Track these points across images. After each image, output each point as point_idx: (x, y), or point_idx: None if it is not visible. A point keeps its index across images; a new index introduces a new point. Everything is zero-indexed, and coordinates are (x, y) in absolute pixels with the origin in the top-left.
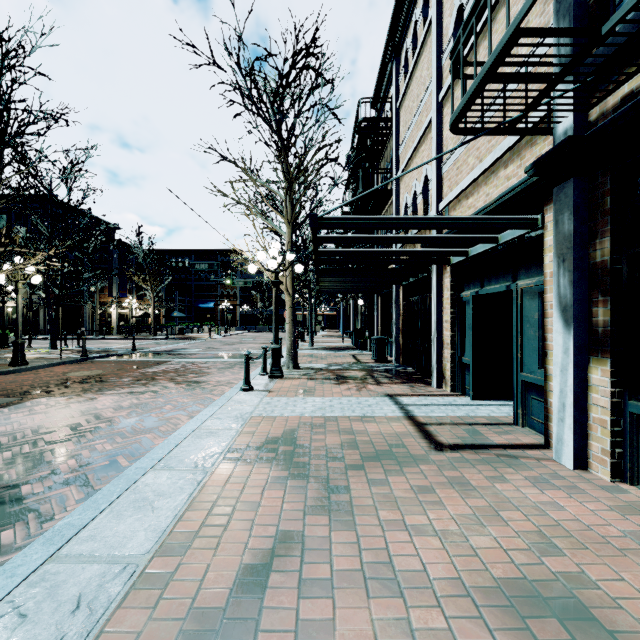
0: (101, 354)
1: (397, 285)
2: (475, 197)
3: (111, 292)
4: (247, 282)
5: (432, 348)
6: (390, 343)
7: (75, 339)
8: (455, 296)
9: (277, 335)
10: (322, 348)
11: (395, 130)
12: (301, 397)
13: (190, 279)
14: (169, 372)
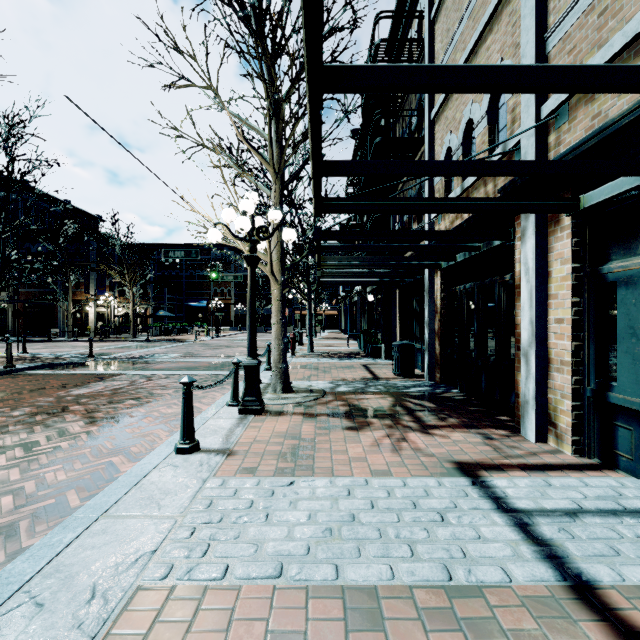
0: (37, 364)
1: (431, 270)
2: None
3: (87, 289)
4: (237, 276)
5: (523, 368)
6: (415, 350)
7: (43, 341)
8: (582, 273)
9: (253, 343)
10: (324, 354)
11: (428, 51)
12: (286, 477)
13: (181, 276)
14: (100, 396)
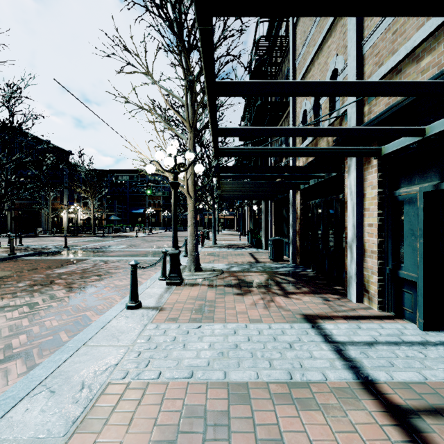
0: (30, 252)
1: (294, 190)
2: (440, 50)
3: (62, 201)
4: (165, 192)
5: (349, 255)
6: (284, 243)
7: (31, 237)
8: (384, 195)
9: (176, 239)
10: (223, 246)
11: (292, 44)
12: (196, 323)
13: (126, 192)
14: (75, 273)
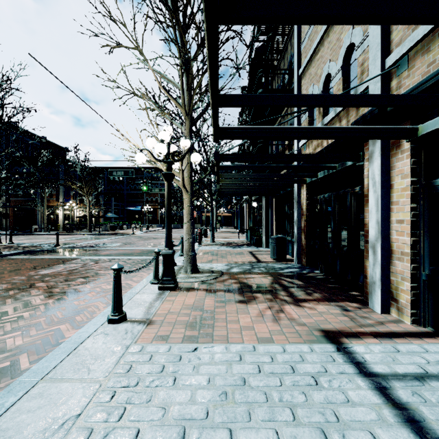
0: (18, 251)
1: (299, 184)
2: None
3: (58, 198)
4: (162, 189)
5: (371, 257)
6: (286, 241)
7: (26, 234)
8: (418, 185)
9: (169, 237)
10: (222, 244)
11: (297, 26)
12: (191, 344)
13: (123, 189)
14: (60, 275)
